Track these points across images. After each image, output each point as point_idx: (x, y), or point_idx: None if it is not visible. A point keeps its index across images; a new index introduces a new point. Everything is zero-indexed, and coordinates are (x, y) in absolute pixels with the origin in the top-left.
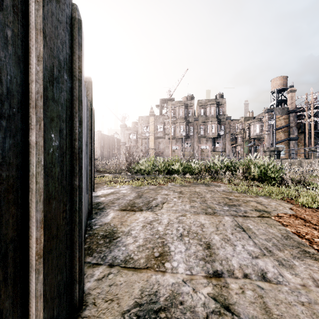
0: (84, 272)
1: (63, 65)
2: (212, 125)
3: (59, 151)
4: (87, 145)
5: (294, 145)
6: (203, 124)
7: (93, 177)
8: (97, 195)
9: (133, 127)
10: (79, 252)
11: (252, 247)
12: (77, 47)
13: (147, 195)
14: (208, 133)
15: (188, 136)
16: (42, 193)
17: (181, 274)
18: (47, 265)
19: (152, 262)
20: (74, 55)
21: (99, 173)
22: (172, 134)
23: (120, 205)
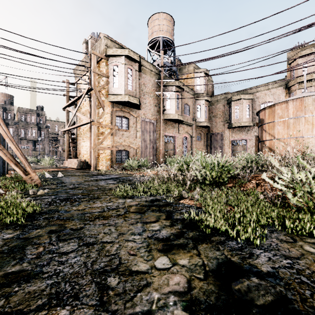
0: None
1: None
2: (33, 130)
3: None
4: None
5: None
6: (24, 128)
7: None
8: None
9: None
10: None
11: None
12: None
13: None
14: (29, 136)
15: None
16: None
17: None
18: None
19: None
20: None
21: None
22: None
23: None
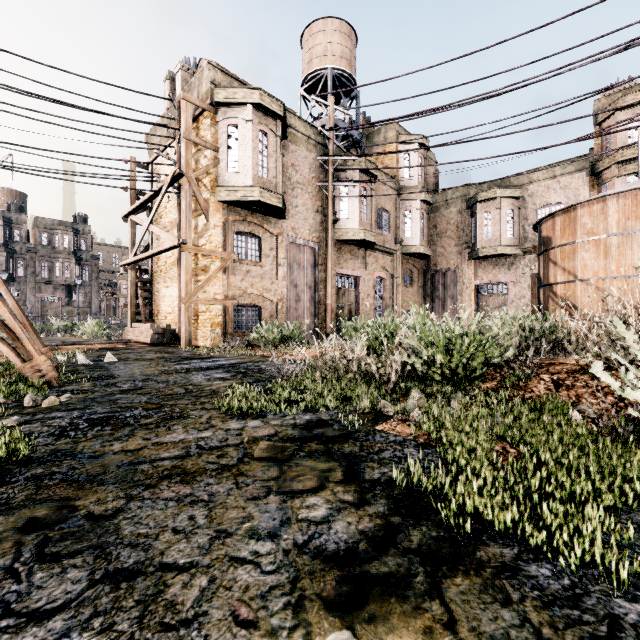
0: None
1: None
2: (66, 264)
3: None
4: None
5: None
6: (47, 260)
7: None
8: None
9: None
10: None
11: None
12: None
13: None
14: (58, 276)
15: (13, 277)
16: None
17: None
18: None
19: None
20: None
21: None
22: None
23: None
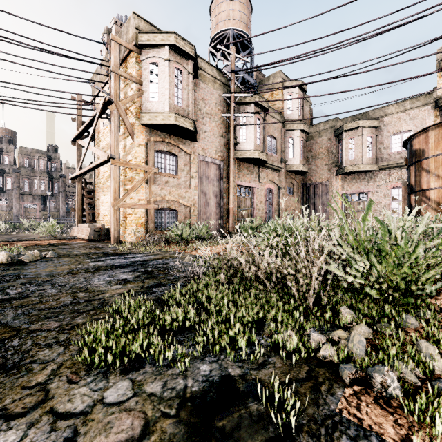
0: None
1: None
2: (42, 181)
3: None
4: None
5: None
6: (28, 178)
7: None
8: None
9: None
10: None
11: None
12: None
13: None
14: (36, 189)
15: (3, 190)
16: None
17: None
18: None
19: None
20: None
21: None
22: None
23: None
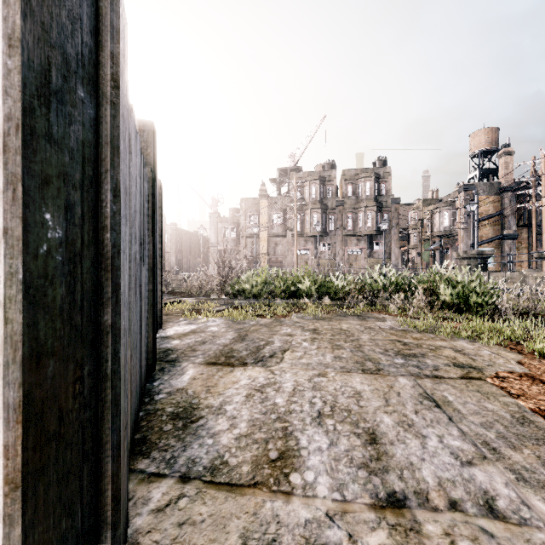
0: (131, 494)
1: (74, 67)
2: (368, 213)
3: (65, 252)
4: (144, 245)
5: (511, 247)
6: (351, 211)
7: (160, 304)
8: (166, 335)
9: (231, 218)
10: (113, 463)
11: (459, 441)
12: (109, 34)
13: (256, 336)
14: (361, 227)
15: (326, 232)
16: (19, 344)
17: (323, 499)
18: (33, 503)
19: (264, 472)
20: (102, 50)
21: (173, 295)
22: (298, 229)
23: (206, 354)
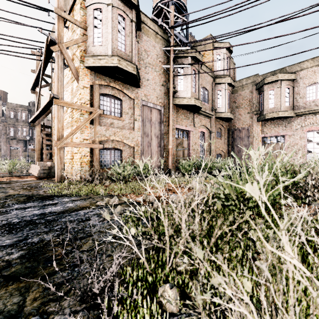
0: None
1: None
2: (23, 129)
3: None
4: None
5: None
6: (13, 126)
7: None
8: None
9: None
10: None
11: None
12: None
13: None
14: (19, 135)
15: None
16: None
17: None
18: None
19: None
20: None
21: None
22: None
23: None
